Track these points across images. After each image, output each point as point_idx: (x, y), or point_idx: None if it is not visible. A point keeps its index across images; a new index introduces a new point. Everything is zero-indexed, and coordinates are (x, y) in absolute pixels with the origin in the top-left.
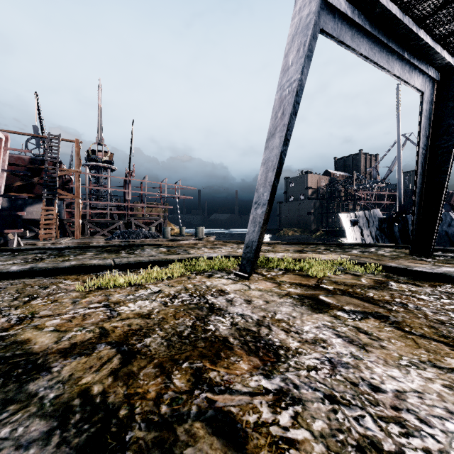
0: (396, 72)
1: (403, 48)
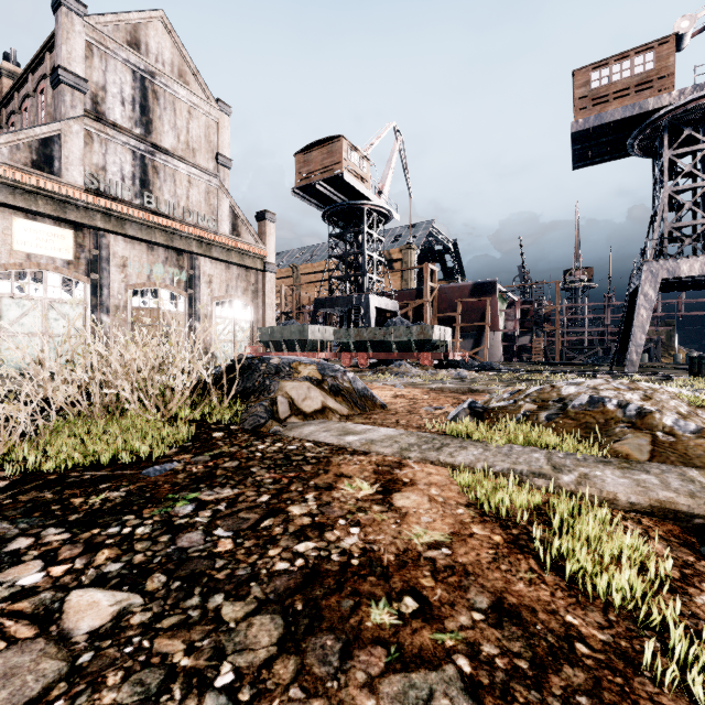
0: (704, 288)
1: (704, 280)
